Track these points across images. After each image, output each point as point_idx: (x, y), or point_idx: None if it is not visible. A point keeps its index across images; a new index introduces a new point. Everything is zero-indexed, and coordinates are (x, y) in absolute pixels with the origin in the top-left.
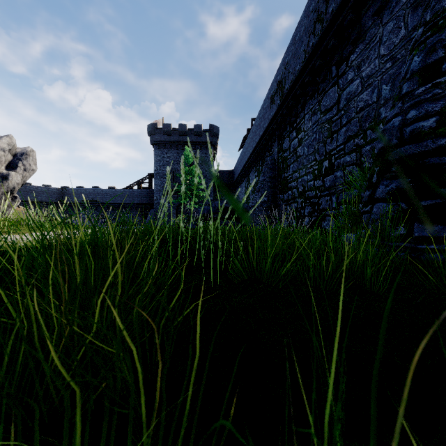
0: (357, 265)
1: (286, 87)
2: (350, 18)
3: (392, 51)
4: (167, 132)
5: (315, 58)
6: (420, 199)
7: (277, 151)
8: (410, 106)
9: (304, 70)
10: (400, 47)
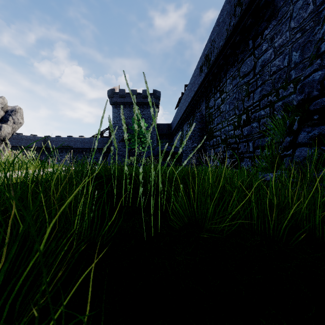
0: (302, 210)
1: (212, 59)
2: (265, 0)
3: (301, 24)
4: (122, 95)
5: (235, 35)
6: None
7: (205, 108)
8: None
9: (226, 44)
10: (308, 19)
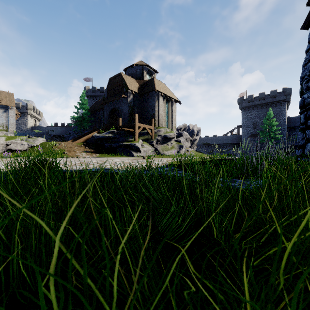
0: None
1: None
2: None
3: None
4: (250, 100)
5: None
6: None
7: None
8: None
9: None
10: None
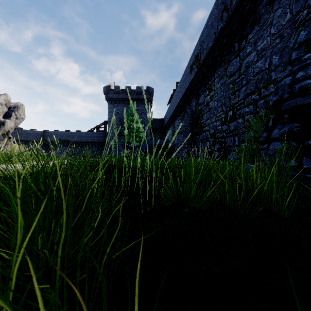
0: (264, 192)
1: (201, 59)
2: (248, 7)
3: (280, 31)
4: (117, 91)
5: (222, 38)
6: (308, 139)
7: (195, 105)
8: (298, 69)
9: (214, 46)
10: (286, 27)
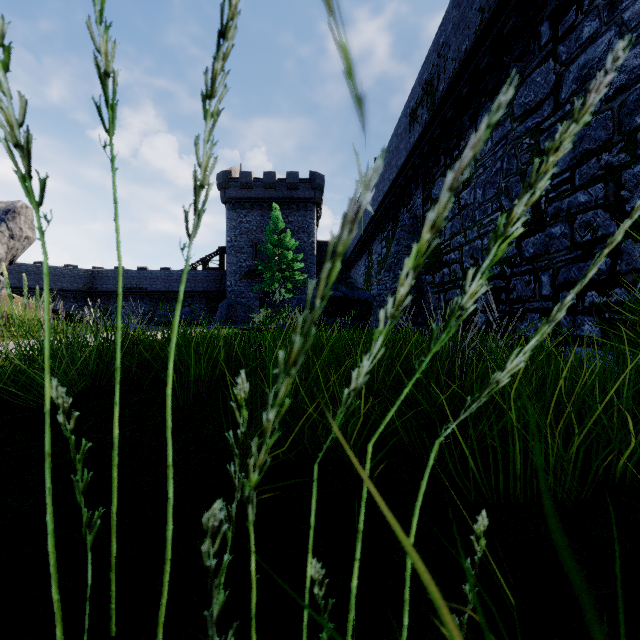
0: None
1: (441, 87)
2: None
3: None
4: (246, 183)
5: (504, 16)
6: None
7: (421, 203)
8: None
9: (478, 45)
10: None
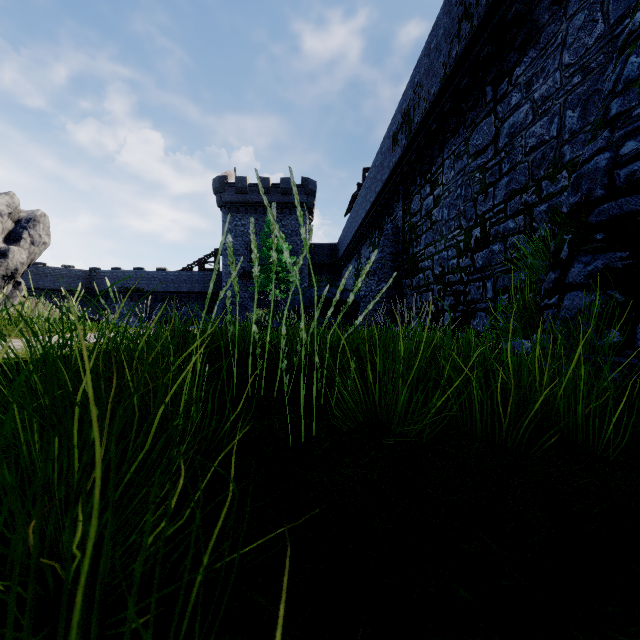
0: (558, 400)
1: (416, 120)
2: (515, 10)
3: (583, 58)
4: (241, 188)
5: (460, 75)
6: None
7: (402, 215)
8: (624, 136)
9: (443, 92)
10: (595, 50)
